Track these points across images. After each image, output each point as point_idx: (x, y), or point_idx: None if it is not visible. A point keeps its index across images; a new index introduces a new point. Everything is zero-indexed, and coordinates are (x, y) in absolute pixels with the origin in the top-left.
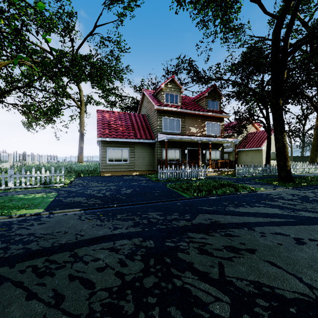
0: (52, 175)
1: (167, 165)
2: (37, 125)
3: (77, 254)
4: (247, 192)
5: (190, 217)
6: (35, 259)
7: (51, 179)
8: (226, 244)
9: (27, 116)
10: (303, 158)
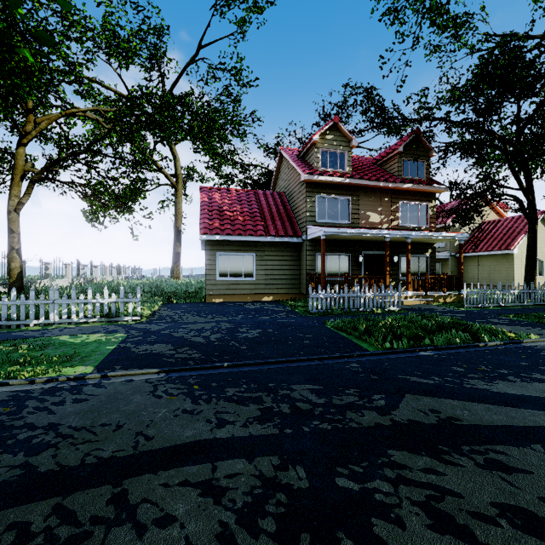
0: (121, 301)
1: (325, 284)
2: (105, 216)
3: (126, 496)
4: (500, 342)
5: (386, 403)
6: (34, 501)
7: (120, 307)
8: (503, 500)
9: (89, 201)
10: None
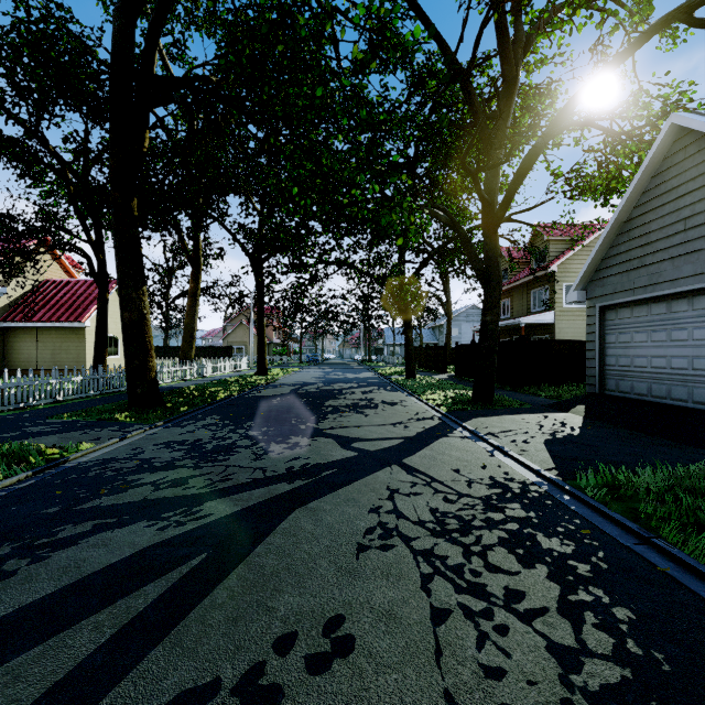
0: None
1: None
2: None
3: None
4: (28, 473)
5: None
6: None
7: None
8: None
9: None
10: (168, 351)
